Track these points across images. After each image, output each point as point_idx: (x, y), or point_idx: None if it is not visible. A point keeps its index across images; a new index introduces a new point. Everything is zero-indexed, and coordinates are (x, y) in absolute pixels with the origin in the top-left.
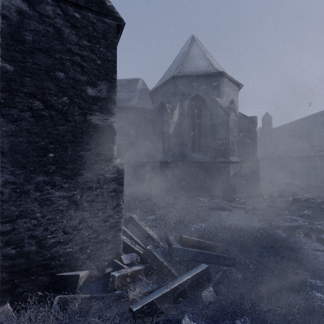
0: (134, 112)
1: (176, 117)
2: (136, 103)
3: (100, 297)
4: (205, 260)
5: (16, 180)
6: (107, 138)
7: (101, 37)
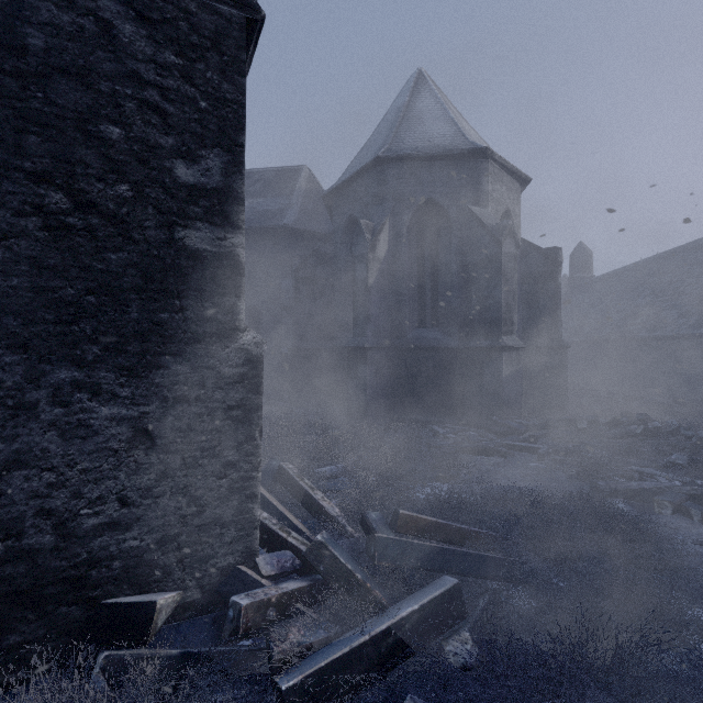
0: (292, 239)
1: (383, 248)
2: (296, 219)
3: (205, 655)
4: (451, 567)
5: (5, 378)
6: (222, 284)
7: (209, 47)
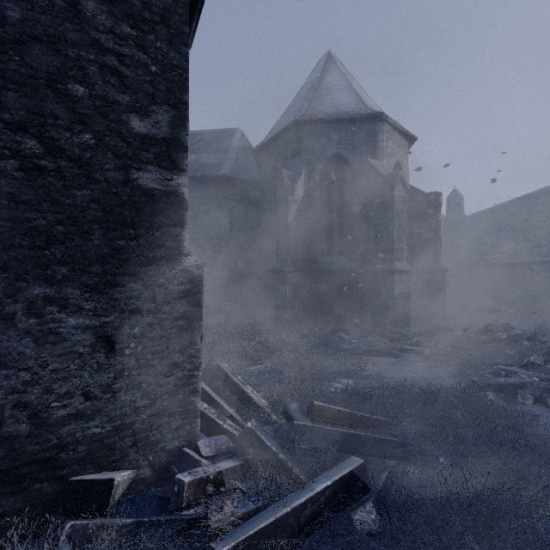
0: (228, 186)
1: (300, 192)
2: (231, 170)
3: (154, 523)
4: (356, 448)
5: None
6: (169, 217)
7: (158, 21)
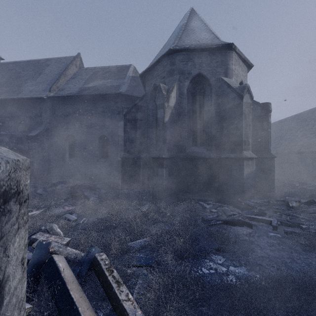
0: (124, 100)
1: (173, 101)
2: (126, 90)
3: None
4: None
5: None
6: None
7: None
